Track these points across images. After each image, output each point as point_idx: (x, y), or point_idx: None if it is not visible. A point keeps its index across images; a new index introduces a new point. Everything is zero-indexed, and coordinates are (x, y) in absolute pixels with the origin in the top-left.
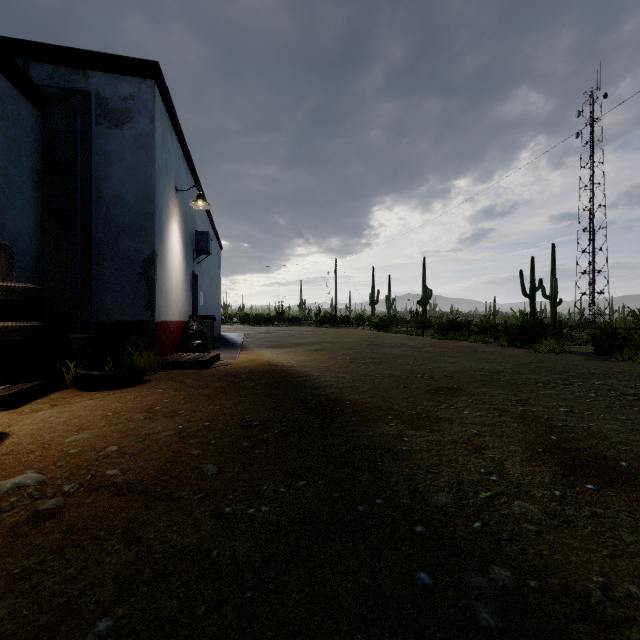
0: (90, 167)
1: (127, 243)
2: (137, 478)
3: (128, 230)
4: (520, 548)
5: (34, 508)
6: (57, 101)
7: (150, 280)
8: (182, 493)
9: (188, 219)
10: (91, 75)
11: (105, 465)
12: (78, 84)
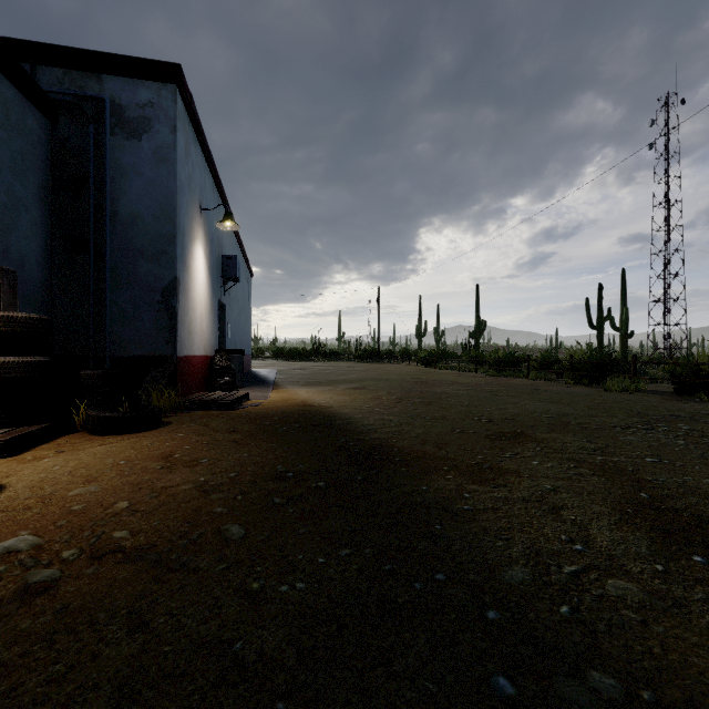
0: (104, 183)
1: (145, 268)
2: (149, 542)
3: (147, 253)
4: (623, 644)
5: (24, 581)
6: (68, 109)
7: (171, 310)
8: (201, 563)
9: (214, 242)
10: (105, 80)
11: (112, 525)
12: (91, 90)
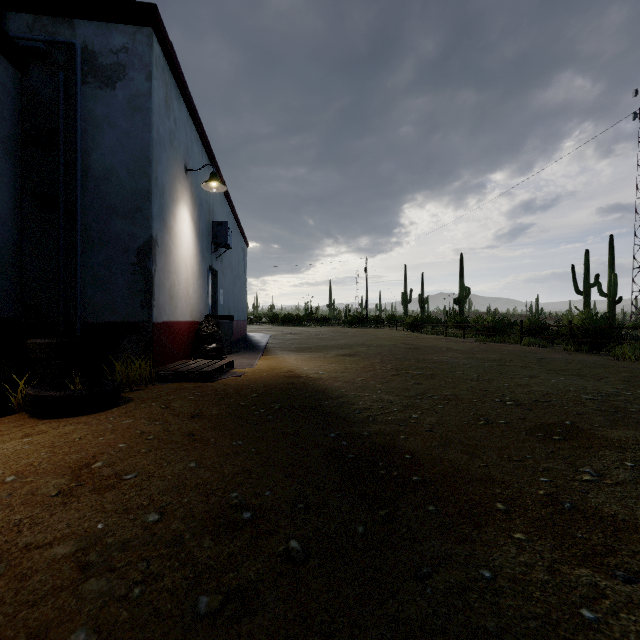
0: (75, 135)
1: (119, 227)
2: None
3: (121, 211)
4: None
5: None
6: (38, 58)
7: (147, 272)
8: None
9: (204, 207)
10: (77, 25)
11: None
12: (62, 36)
